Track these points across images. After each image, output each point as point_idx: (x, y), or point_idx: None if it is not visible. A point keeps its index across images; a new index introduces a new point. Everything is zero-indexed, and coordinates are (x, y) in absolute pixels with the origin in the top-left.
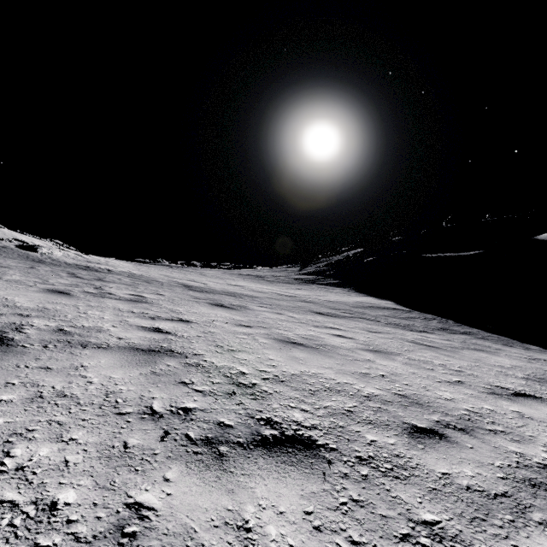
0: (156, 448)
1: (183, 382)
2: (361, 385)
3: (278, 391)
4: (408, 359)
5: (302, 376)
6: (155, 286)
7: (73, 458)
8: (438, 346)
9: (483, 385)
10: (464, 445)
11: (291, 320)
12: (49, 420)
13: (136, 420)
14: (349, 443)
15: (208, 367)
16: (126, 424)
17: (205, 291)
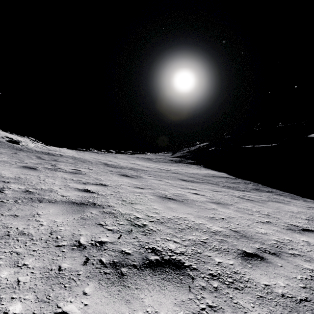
0: (80, 270)
1: (100, 224)
2: (210, 225)
3: (159, 229)
4: (237, 208)
5: (174, 219)
6: (88, 164)
7: (24, 278)
8: (254, 200)
9: (283, 224)
10: (276, 264)
11: (167, 184)
12: (11, 251)
13: (68, 250)
14: (205, 264)
15: (116, 214)
16: (62, 253)
17: (117, 167)
